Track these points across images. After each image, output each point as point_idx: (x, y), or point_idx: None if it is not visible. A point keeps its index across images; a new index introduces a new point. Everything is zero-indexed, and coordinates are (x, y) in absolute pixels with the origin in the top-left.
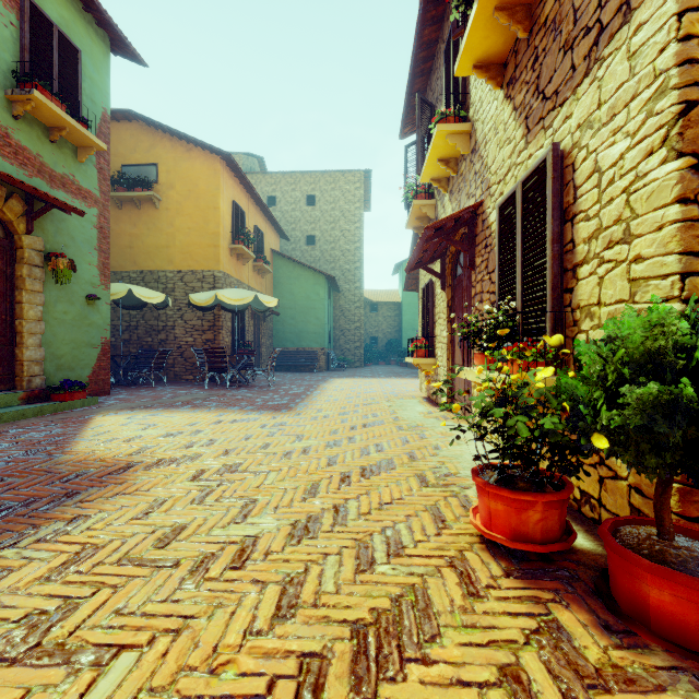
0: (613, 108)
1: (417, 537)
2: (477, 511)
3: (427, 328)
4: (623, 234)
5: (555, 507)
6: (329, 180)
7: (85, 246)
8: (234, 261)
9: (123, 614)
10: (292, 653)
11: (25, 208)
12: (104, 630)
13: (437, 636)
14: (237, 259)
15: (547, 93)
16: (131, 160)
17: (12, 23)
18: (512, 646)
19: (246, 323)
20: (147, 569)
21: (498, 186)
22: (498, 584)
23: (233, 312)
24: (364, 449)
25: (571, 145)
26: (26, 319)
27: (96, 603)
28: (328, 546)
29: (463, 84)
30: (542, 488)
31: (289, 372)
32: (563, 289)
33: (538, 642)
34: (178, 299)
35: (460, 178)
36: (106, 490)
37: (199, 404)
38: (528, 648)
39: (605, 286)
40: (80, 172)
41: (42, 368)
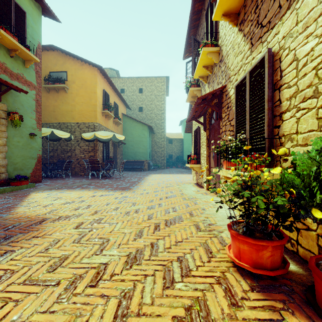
0: (306, 23)
1: (197, 263)
2: (230, 248)
3: (196, 150)
4: (313, 93)
5: (278, 248)
6: (149, 81)
7: (29, 109)
8: (104, 118)
9: None
10: None
11: None
12: None
13: None
14: (105, 117)
15: (264, 23)
16: (54, 69)
17: None
18: None
19: (110, 148)
20: (40, 287)
21: (234, 76)
22: (248, 297)
23: (103, 143)
24: (166, 210)
25: (279, 48)
26: None
27: (2, 314)
28: (147, 270)
29: (215, 28)
30: (271, 237)
31: (130, 171)
32: (273, 126)
33: None
34: (77, 136)
35: (213, 75)
36: (27, 235)
37: (85, 187)
38: None
39: (301, 123)
40: (26, 72)
41: (6, 169)
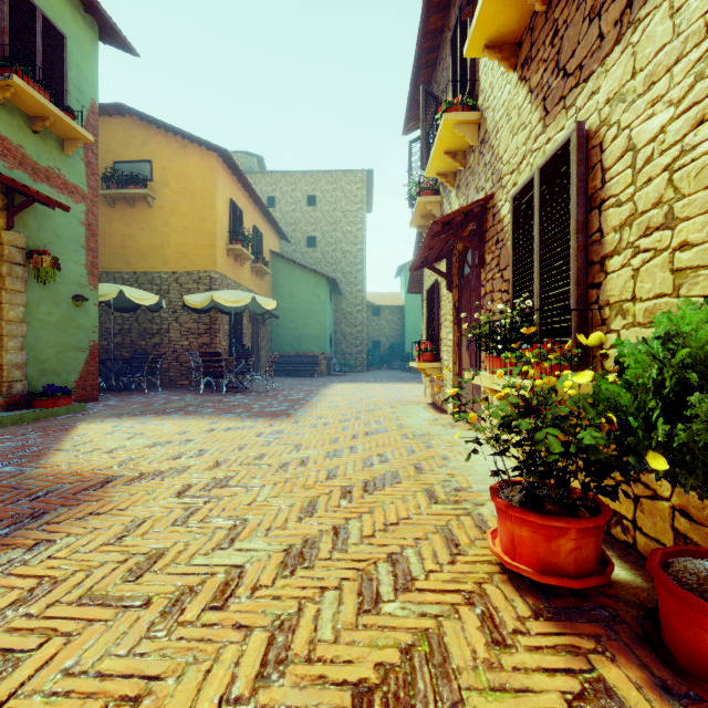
0: (651, 76)
1: (428, 566)
2: (496, 535)
3: (432, 331)
4: (664, 218)
5: (590, 534)
6: (330, 180)
7: (72, 244)
8: (231, 262)
9: (73, 674)
10: None
11: (5, 201)
12: (44, 699)
13: (459, 703)
14: (235, 260)
15: (569, 69)
16: (124, 156)
17: None
18: None
19: (244, 327)
20: (111, 610)
21: (511, 176)
22: (527, 629)
23: (230, 315)
24: (366, 460)
25: (599, 123)
26: (6, 320)
27: (42, 658)
28: (326, 578)
29: (472, 71)
30: (575, 512)
31: (289, 377)
32: (588, 285)
33: None
34: (173, 301)
35: (468, 172)
36: (78, 510)
37: (192, 411)
38: None
39: (641, 279)
40: (66, 165)
41: (23, 373)
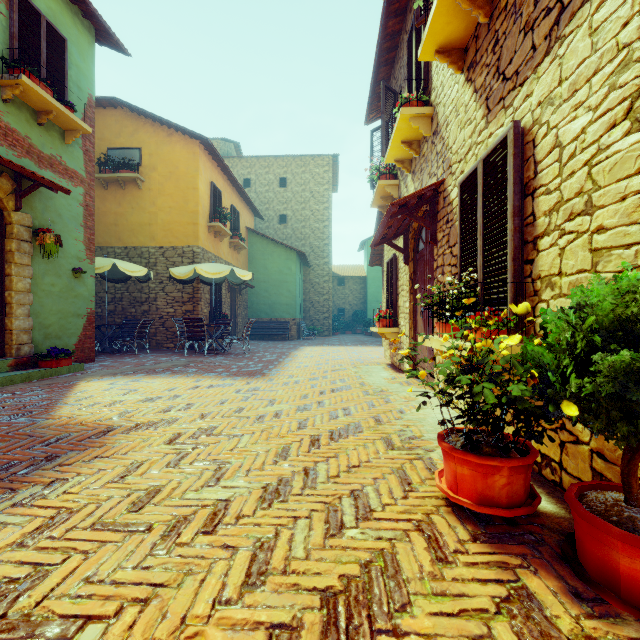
0: (574, 84)
1: (385, 500)
2: (443, 475)
3: (391, 299)
4: (584, 205)
5: (520, 472)
6: (300, 164)
7: (72, 222)
8: (212, 238)
9: (93, 582)
10: (261, 624)
11: (14, 186)
12: (71, 600)
13: (407, 605)
14: (215, 236)
15: (508, 74)
16: (116, 143)
17: (2, 12)
18: (483, 615)
19: (223, 295)
20: (120, 534)
21: (459, 164)
22: (466, 549)
23: (210, 285)
24: (332, 413)
25: (532, 122)
26: (15, 291)
27: (66, 570)
28: (298, 510)
29: (425, 71)
30: (507, 453)
31: (263, 341)
32: (523, 261)
33: (510, 611)
34: (160, 273)
35: (422, 159)
36: (85, 454)
37: (178, 370)
38: (499, 617)
39: (566, 257)
40: (67, 153)
41: (30, 337)
